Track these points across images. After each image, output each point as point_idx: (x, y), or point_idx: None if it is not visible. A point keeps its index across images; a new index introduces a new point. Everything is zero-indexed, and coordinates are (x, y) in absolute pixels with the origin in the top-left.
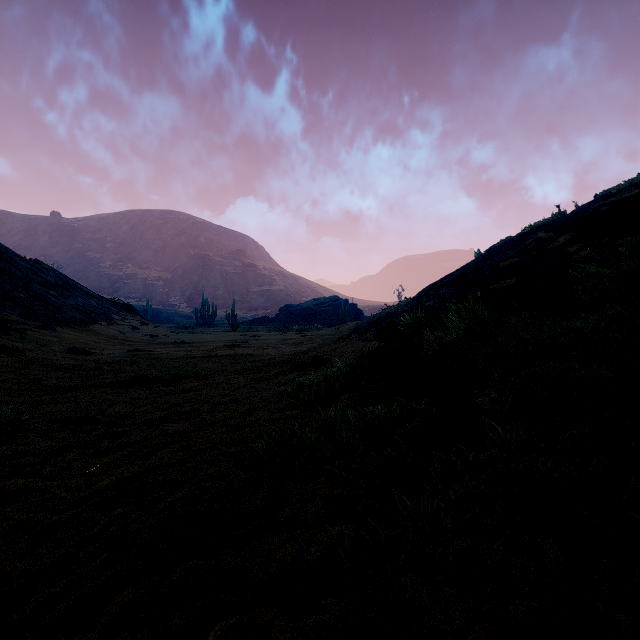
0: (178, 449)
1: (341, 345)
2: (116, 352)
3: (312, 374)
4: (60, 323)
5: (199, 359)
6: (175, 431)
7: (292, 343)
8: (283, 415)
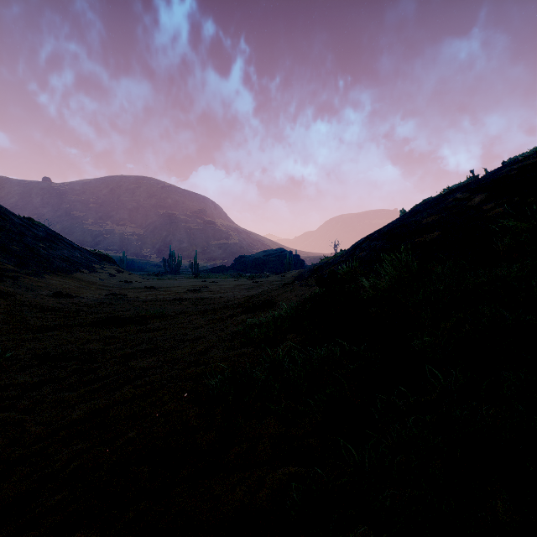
0: (141, 384)
1: (287, 290)
2: (95, 296)
3: (262, 315)
4: (48, 271)
5: (165, 302)
6: (140, 367)
7: (245, 288)
8: (236, 353)
